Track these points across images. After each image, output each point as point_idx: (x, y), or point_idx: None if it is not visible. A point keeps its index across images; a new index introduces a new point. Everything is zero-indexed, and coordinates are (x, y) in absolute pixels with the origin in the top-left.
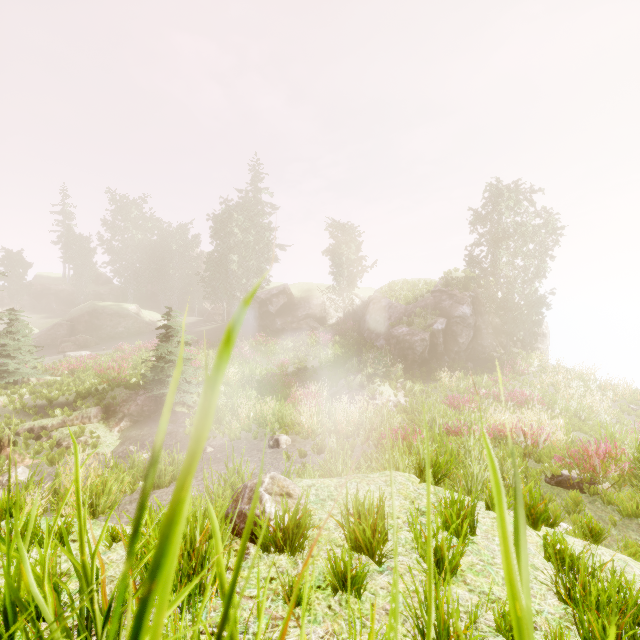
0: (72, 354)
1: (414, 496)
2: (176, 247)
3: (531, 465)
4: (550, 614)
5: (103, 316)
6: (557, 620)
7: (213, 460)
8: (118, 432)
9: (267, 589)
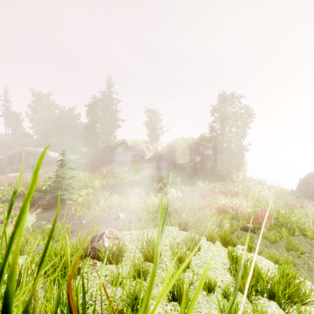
0: (10, 175)
1: (176, 236)
2: (68, 119)
3: (235, 222)
4: (226, 281)
5: (27, 155)
6: (229, 283)
7: (86, 227)
8: (35, 214)
9: (104, 280)
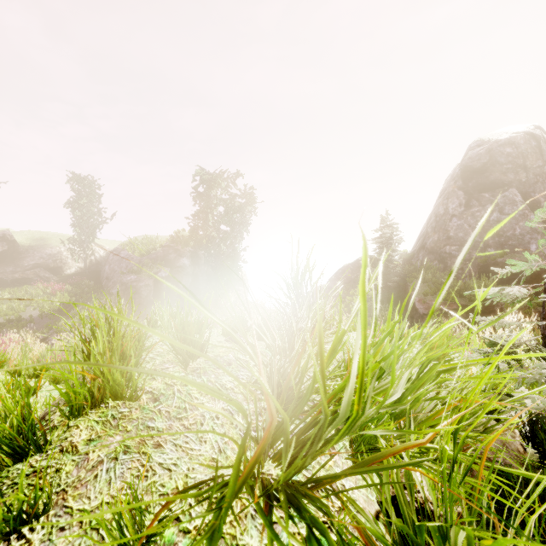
0: None
1: None
2: None
3: None
4: None
5: None
6: None
7: None
8: None
9: None
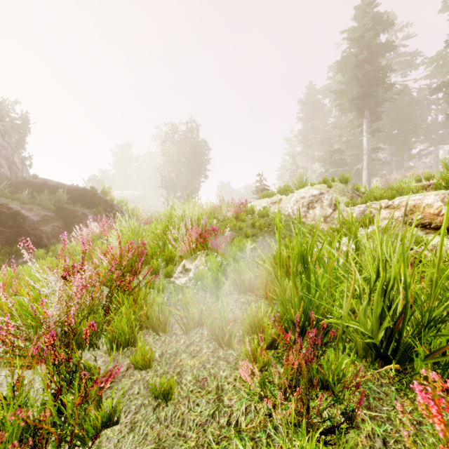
0: None
1: None
2: None
3: None
4: None
5: None
6: None
7: None
8: None
9: None
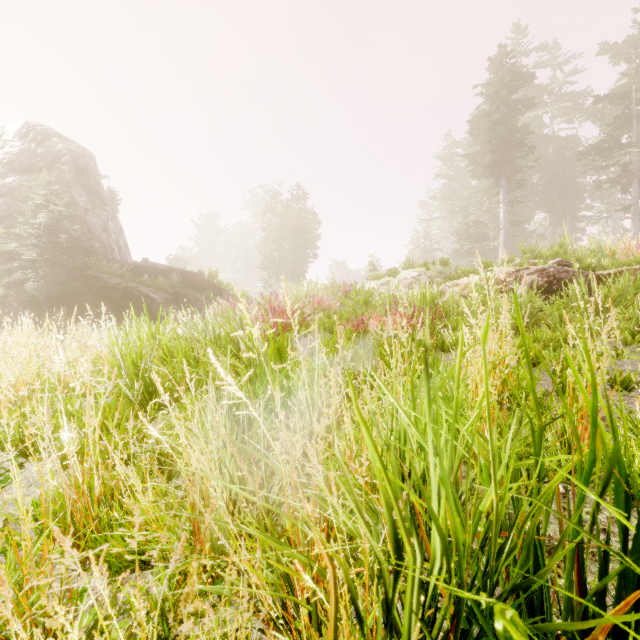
0: None
1: None
2: None
3: None
4: None
5: None
6: None
7: None
8: None
9: None
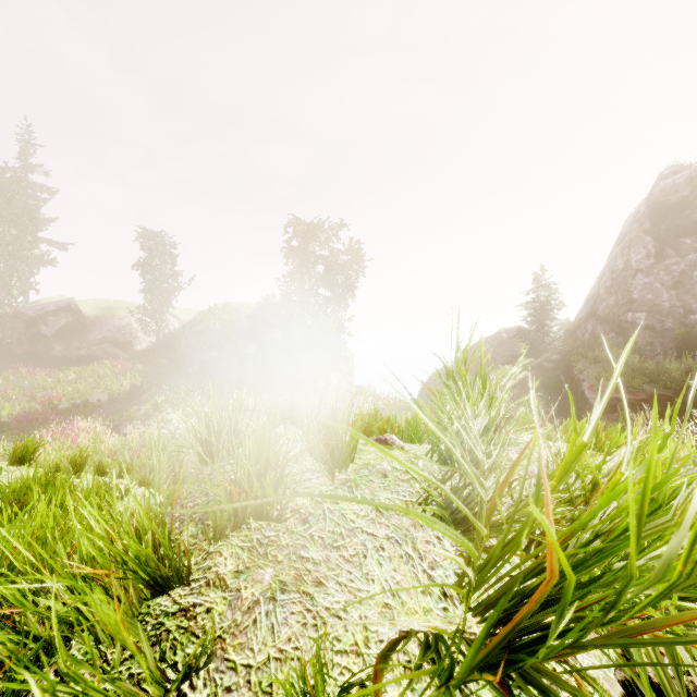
0: None
1: None
2: None
3: None
4: None
5: None
6: None
7: None
8: None
9: None
